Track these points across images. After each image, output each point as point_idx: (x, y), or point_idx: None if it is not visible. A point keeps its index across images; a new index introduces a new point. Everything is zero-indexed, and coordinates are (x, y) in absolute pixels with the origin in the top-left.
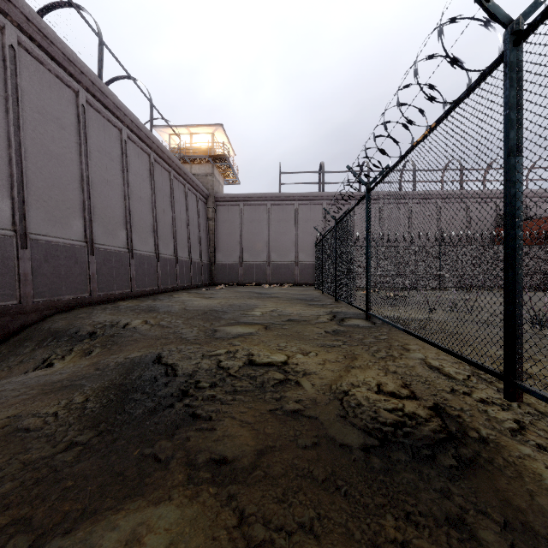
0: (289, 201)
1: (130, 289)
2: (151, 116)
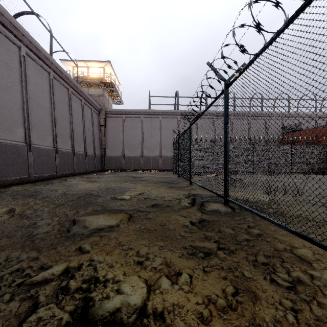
0: (156, 115)
1: (28, 175)
2: (51, 44)
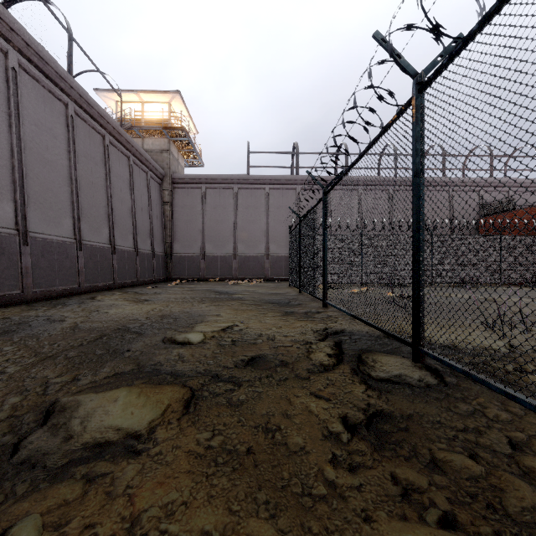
0: (259, 185)
1: (20, 290)
2: (70, 53)
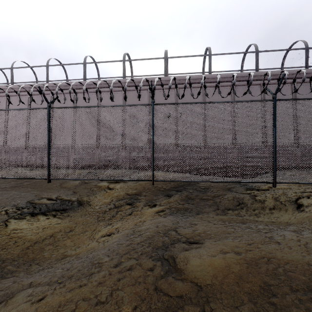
0: None
1: None
2: None
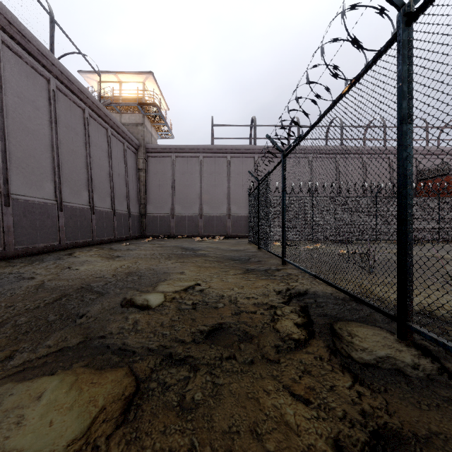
0: (222, 154)
1: (2, 247)
2: (52, 34)
